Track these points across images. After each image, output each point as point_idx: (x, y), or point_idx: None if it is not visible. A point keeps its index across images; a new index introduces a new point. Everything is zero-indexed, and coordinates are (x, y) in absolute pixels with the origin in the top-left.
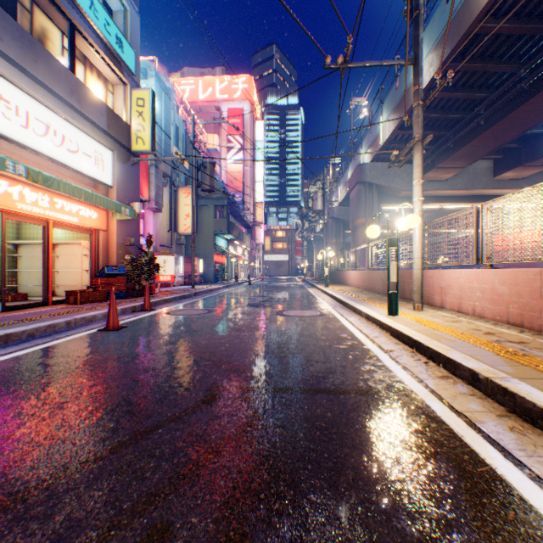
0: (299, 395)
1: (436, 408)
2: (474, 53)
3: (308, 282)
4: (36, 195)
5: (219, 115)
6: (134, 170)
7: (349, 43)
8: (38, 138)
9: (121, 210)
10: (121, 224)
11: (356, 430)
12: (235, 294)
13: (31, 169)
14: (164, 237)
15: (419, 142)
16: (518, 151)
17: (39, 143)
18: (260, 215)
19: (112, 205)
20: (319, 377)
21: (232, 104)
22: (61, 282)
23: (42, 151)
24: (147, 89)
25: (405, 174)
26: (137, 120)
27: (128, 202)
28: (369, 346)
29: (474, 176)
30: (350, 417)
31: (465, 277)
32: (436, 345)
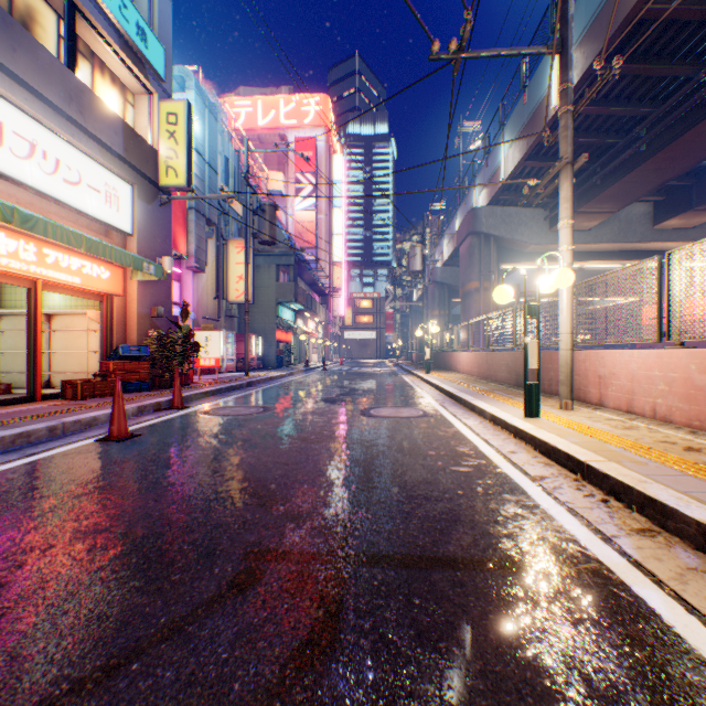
0: (402, 573)
1: (658, 605)
2: (636, 50)
3: (402, 367)
4: (14, 243)
5: (284, 147)
6: (163, 212)
7: (468, 20)
8: (18, 161)
9: (143, 267)
10: (145, 287)
11: (522, 667)
12: (304, 384)
13: (1, 202)
14: (208, 306)
15: (568, 166)
16: (688, 190)
17: (19, 169)
18: (338, 279)
19: (129, 260)
20: (434, 532)
21: (302, 132)
22: (59, 368)
23: (25, 180)
24: (181, 100)
25: (534, 222)
26: (168, 143)
27: (155, 256)
28: (505, 469)
29: (627, 224)
30: (503, 628)
31: (639, 362)
32: (620, 472)
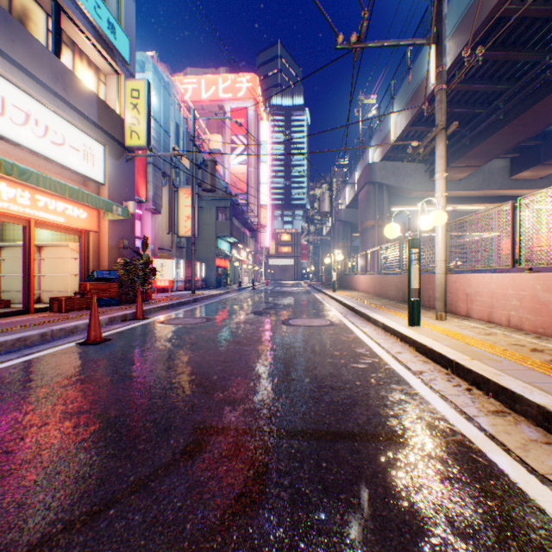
0: (313, 443)
1: (506, 467)
2: (495, 40)
3: (314, 287)
4: (13, 191)
5: (222, 115)
6: (128, 166)
7: (364, 18)
8: (16, 127)
9: (112, 209)
10: (114, 225)
11: (402, 512)
12: (237, 300)
13: (3, 159)
14: (163, 239)
15: (442, 131)
16: (537, 149)
17: (17, 133)
18: (264, 218)
19: (101, 203)
20: (337, 413)
21: (236, 104)
22: (48, 288)
23: (21, 142)
24: (142, 79)
25: (417, 174)
26: (132, 112)
27: (122, 201)
28: (393, 365)
29: (489, 175)
30: (389, 483)
31: (497, 283)
32: (480, 368)
